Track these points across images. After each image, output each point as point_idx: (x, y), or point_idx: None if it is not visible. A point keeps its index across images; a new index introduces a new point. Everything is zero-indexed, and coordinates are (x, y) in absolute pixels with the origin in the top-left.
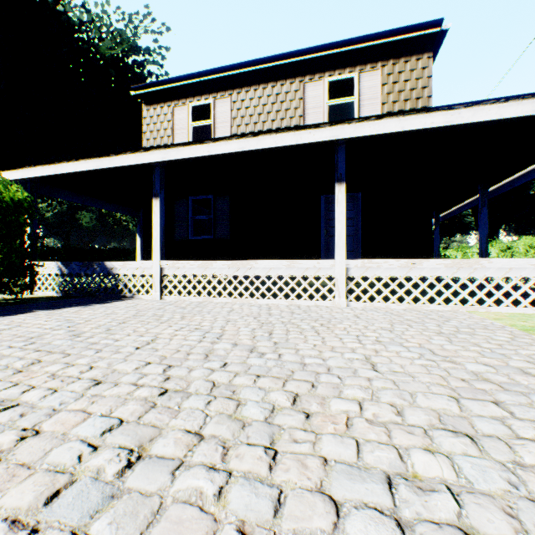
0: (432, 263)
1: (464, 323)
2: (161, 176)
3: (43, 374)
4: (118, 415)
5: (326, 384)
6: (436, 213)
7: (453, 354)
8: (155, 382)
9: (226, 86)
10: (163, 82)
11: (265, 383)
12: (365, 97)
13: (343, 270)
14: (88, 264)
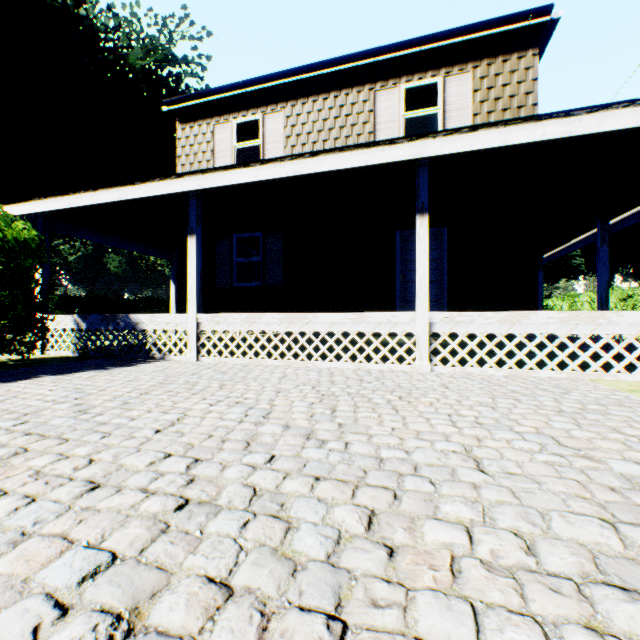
0: (542, 317)
1: (589, 396)
2: (198, 209)
3: (24, 472)
4: (110, 546)
5: (414, 493)
6: (539, 253)
7: (587, 444)
8: (172, 487)
9: (277, 98)
10: (201, 94)
11: (327, 490)
12: (452, 107)
13: (426, 325)
14: (109, 317)
